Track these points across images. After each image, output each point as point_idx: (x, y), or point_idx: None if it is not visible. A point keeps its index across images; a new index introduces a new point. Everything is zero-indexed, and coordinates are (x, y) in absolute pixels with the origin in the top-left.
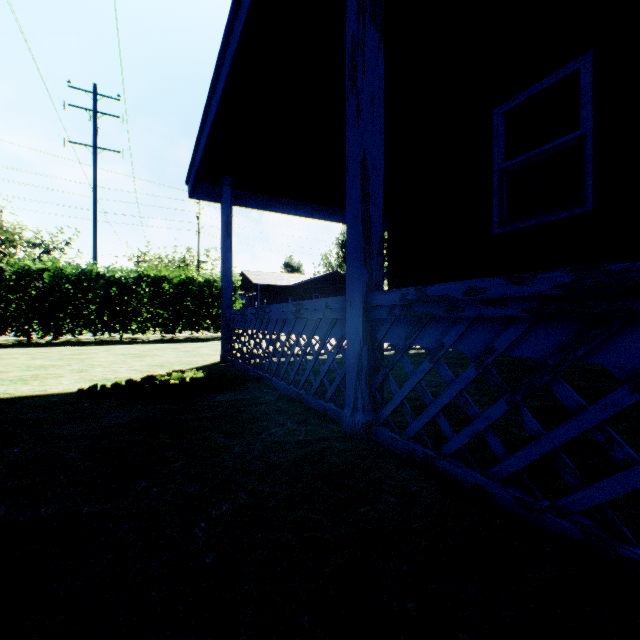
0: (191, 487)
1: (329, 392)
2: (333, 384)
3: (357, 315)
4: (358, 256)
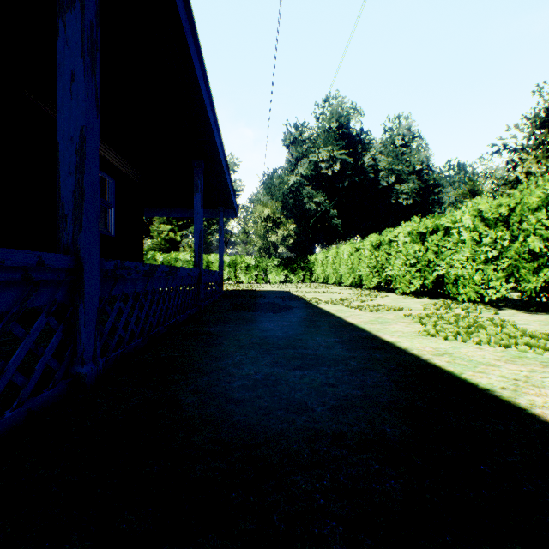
0: (235, 370)
1: (32, 383)
2: (40, 366)
3: (97, 276)
4: (98, 226)
